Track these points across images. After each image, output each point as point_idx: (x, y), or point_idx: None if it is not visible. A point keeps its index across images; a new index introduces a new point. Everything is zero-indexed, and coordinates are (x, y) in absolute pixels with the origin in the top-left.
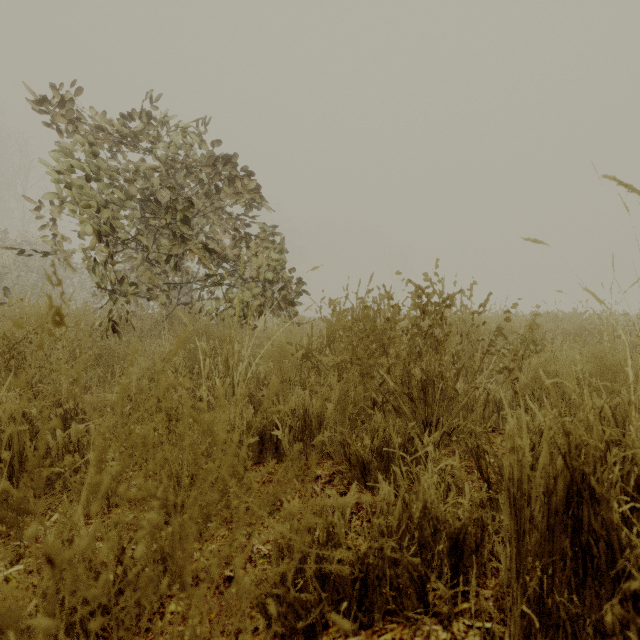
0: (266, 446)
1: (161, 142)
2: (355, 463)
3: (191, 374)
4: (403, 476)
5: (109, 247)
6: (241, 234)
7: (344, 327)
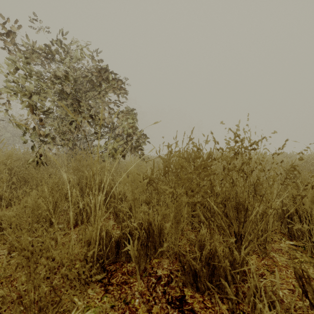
0: (121, 249)
1: (68, 58)
2: (188, 271)
3: (80, 190)
4: (229, 286)
5: (36, 116)
6: (113, 110)
7: (181, 165)
